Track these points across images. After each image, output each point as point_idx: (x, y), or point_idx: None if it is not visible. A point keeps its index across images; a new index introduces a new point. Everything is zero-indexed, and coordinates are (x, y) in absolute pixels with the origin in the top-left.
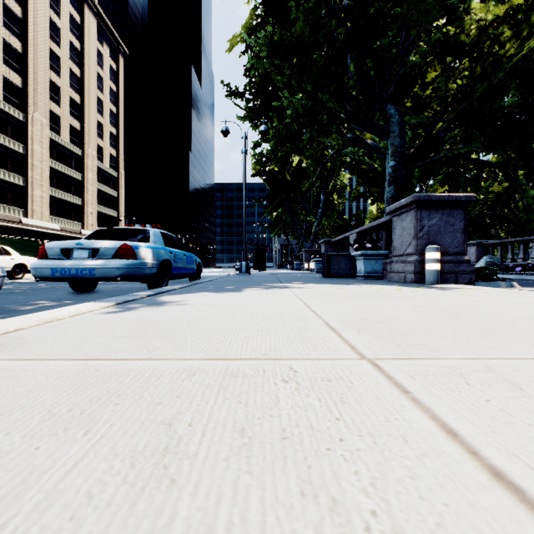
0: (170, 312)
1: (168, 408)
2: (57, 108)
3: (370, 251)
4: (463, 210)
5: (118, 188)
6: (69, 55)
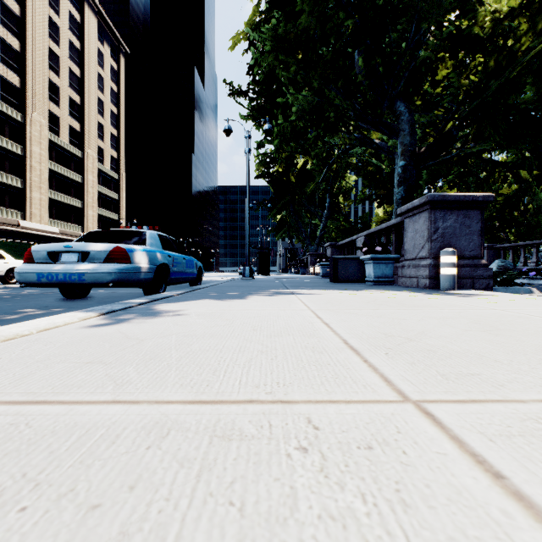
0: (159, 325)
1: (106, 521)
2: (57, 108)
3: (379, 255)
4: (480, 211)
5: (119, 191)
6: (69, 54)
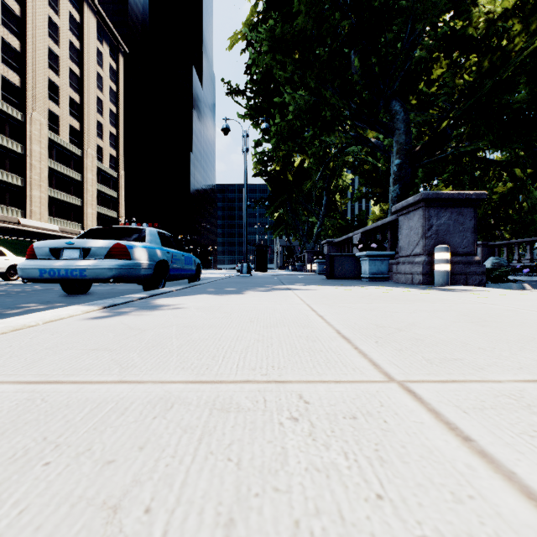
0: (160, 317)
1: (121, 472)
2: (57, 107)
3: (375, 251)
4: (473, 209)
5: (118, 189)
6: (68, 54)
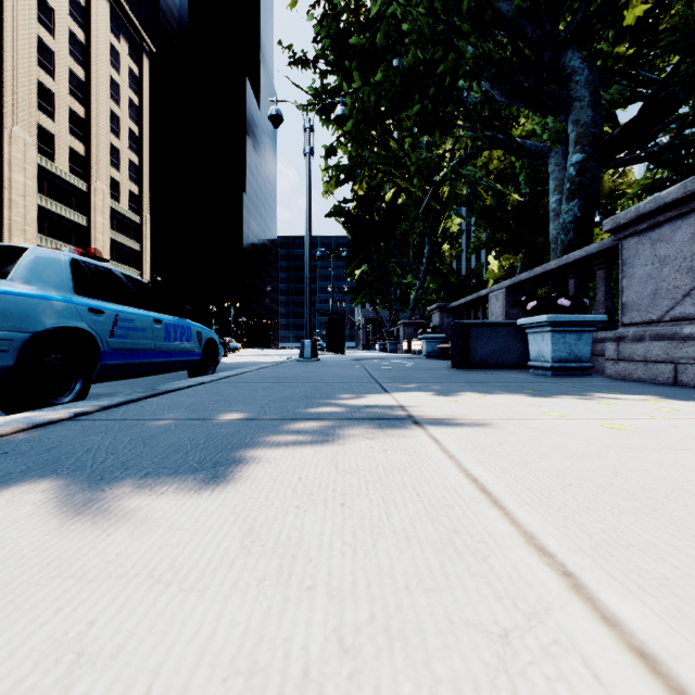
0: None
1: None
2: (50, 122)
3: (566, 315)
4: None
5: (142, 239)
6: (68, 49)
